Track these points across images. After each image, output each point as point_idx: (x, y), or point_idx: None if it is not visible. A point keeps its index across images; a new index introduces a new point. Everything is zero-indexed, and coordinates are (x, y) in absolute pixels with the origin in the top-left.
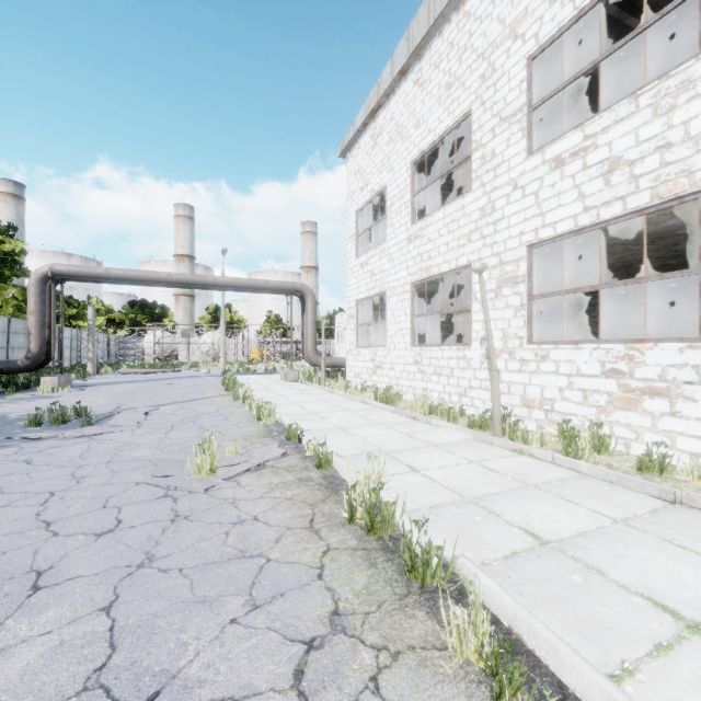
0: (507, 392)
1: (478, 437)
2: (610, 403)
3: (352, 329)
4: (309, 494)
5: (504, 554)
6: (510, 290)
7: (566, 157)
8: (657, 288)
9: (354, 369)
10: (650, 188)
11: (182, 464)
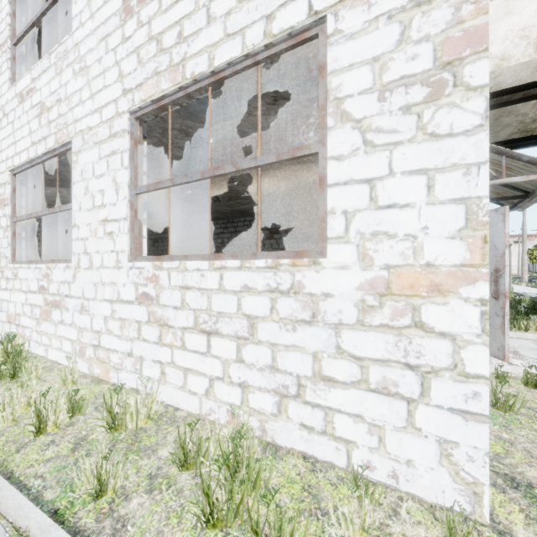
0: (1, 309)
1: None
2: (41, 315)
3: None
4: None
5: None
6: (2, 212)
7: (25, 94)
8: (215, 228)
9: None
10: (54, 134)
11: None
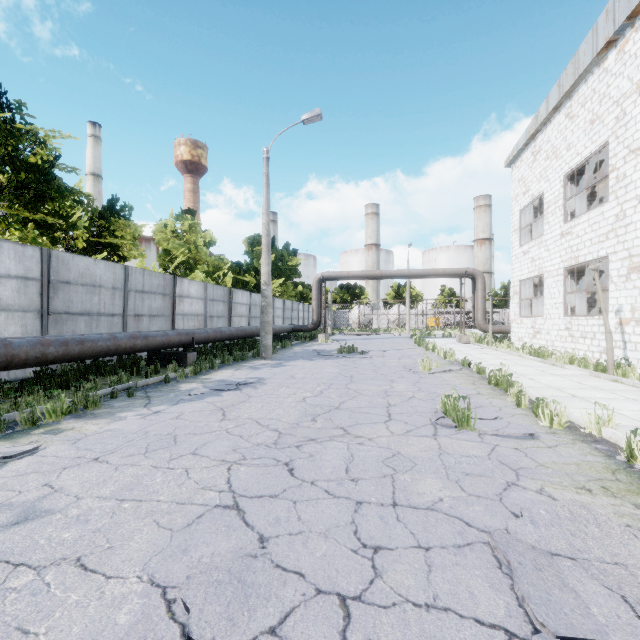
0: (634, 350)
1: (591, 374)
2: None
3: (515, 302)
4: (473, 379)
5: (551, 395)
6: (636, 276)
7: None
8: None
9: (517, 334)
10: None
11: (414, 368)
